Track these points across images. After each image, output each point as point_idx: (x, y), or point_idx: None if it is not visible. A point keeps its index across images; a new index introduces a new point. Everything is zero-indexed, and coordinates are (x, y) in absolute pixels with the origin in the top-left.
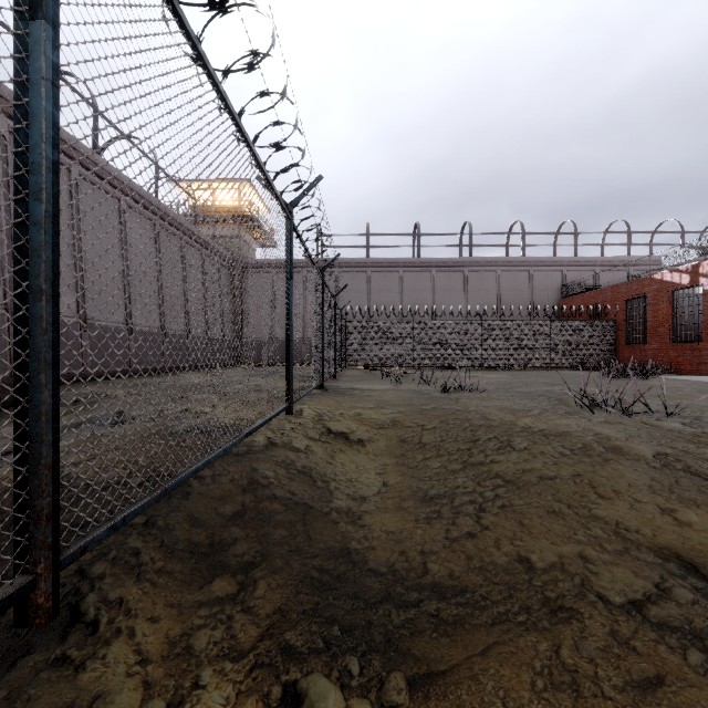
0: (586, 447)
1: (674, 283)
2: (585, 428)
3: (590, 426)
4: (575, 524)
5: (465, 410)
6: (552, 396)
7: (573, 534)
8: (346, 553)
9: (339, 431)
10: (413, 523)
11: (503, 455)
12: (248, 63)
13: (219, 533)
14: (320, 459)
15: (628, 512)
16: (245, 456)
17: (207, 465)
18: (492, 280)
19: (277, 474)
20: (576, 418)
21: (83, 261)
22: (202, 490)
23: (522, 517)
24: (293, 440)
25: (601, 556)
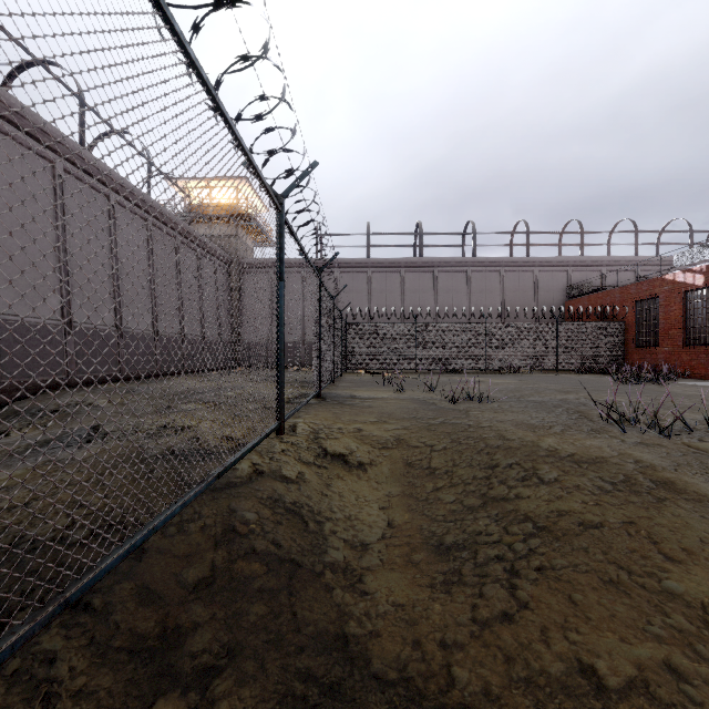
0: (630, 480)
1: (687, 284)
2: (621, 453)
3: (626, 449)
4: (647, 606)
5: (477, 427)
6: (570, 407)
7: (647, 624)
8: (342, 643)
9: (336, 453)
10: (428, 592)
11: (531, 488)
12: None
13: (175, 616)
14: (313, 491)
15: None
16: (223, 491)
17: (151, 534)
18: (496, 280)
19: (259, 517)
20: (607, 438)
21: (68, 261)
22: (163, 545)
23: (571, 589)
24: (283, 467)
25: (699, 671)
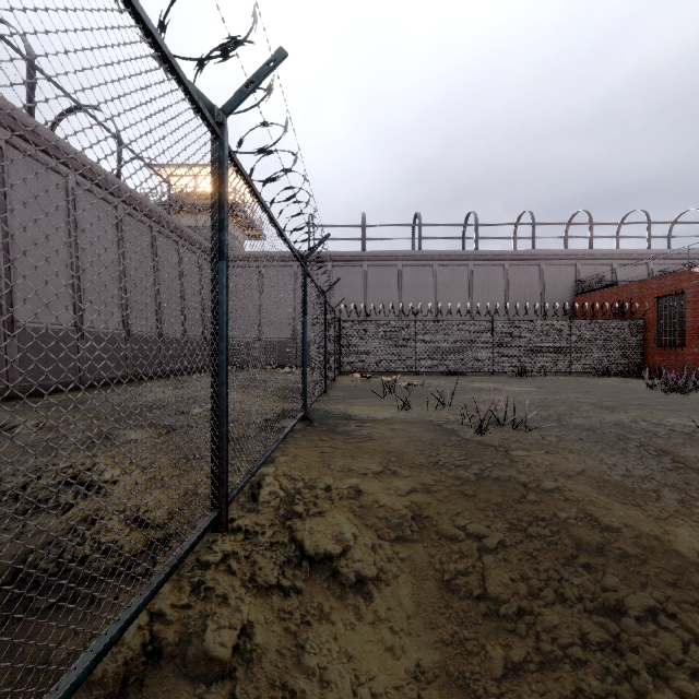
0: None
1: None
2: None
3: None
4: None
5: (539, 490)
6: (642, 441)
7: None
8: None
9: (319, 554)
10: None
11: None
12: None
13: None
14: (264, 696)
15: None
16: None
17: None
18: (500, 275)
19: None
20: None
21: (10, 249)
22: None
23: None
24: (210, 621)
25: None
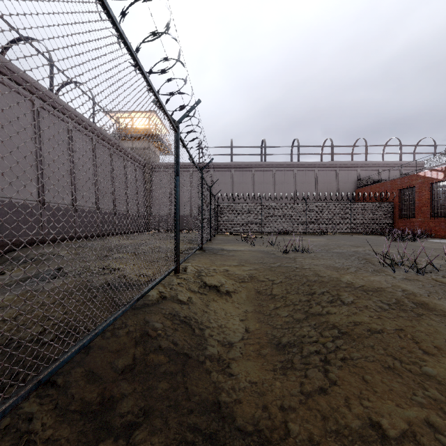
0: (400, 302)
1: (433, 178)
2: (393, 285)
3: (396, 283)
4: (412, 383)
5: (301, 268)
6: (360, 256)
7: (413, 395)
8: (217, 407)
9: (212, 285)
10: (272, 374)
11: (336, 307)
12: None
13: (110, 390)
14: (198, 309)
15: None
16: (140, 309)
17: (95, 337)
18: (312, 176)
19: (163, 326)
20: (384, 276)
21: (42, 163)
22: (102, 344)
23: (364, 372)
24: (178, 294)
25: None
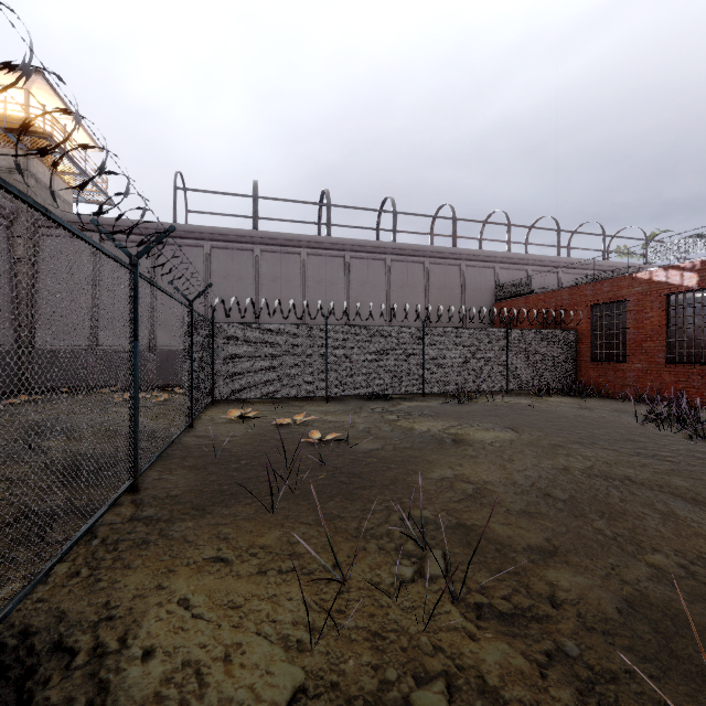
0: None
1: (671, 284)
2: None
3: None
4: None
5: None
6: None
7: None
8: None
9: None
10: None
11: None
12: None
13: None
14: None
15: None
16: None
17: None
18: (420, 274)
19: None
20: None
21: None
22: None
23: None
24: None
25: None
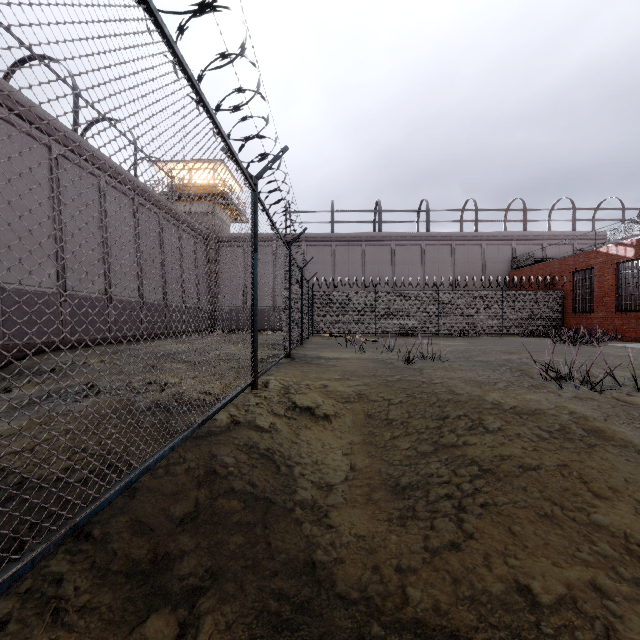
0: (565, 429)
1: (619, 256)
2: (558, 405)
3: (562, 403)
4: (576, 536)
5: (430, 383)
6: (513, 366)
7: (577, 551)
8: (311, 569)
9: (304, 406)
10: (386, 525)
11: (477, 436)
12: (198, 4)
13: (164, 545)
14: (284, 439)
15: (636, 520)
16: (204, 439)
17: (145, 472)
18: (448, 253)
19: (237, 461)
20: (545, 393)
21: (63, 235)
22: (152, 485)
23: (511, 522)
24: (257, 418)
25: (620, 589)
